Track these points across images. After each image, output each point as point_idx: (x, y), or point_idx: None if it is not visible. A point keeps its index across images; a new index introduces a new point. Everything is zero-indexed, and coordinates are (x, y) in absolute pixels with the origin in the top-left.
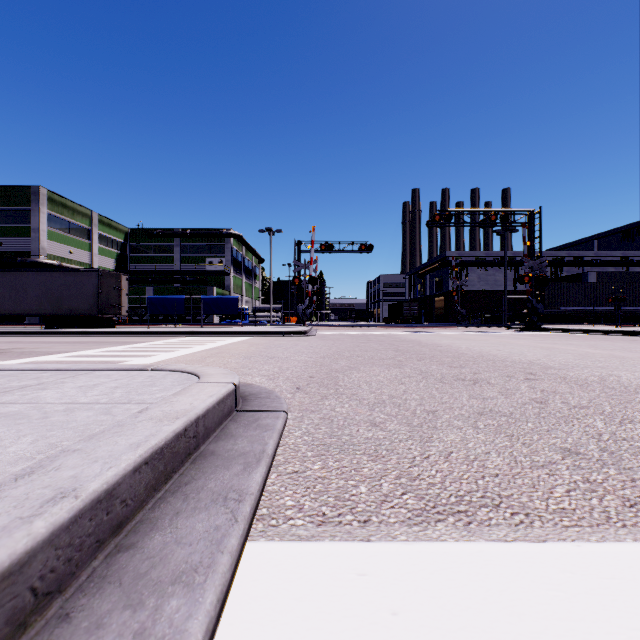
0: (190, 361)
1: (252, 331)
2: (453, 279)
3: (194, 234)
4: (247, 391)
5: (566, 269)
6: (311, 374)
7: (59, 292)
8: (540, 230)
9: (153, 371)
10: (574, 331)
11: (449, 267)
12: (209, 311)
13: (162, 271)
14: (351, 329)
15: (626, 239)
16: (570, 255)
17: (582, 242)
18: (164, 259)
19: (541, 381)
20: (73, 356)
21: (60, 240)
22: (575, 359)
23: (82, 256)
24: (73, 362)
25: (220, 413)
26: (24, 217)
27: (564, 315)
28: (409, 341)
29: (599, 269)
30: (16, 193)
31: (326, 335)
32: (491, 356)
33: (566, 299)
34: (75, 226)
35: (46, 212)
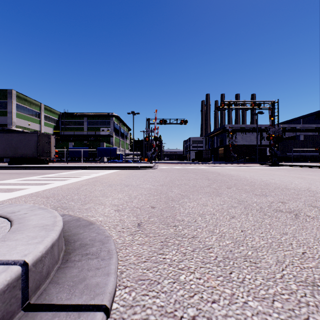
0: (69, 189)
1: (121, 166)
2: (229, 138)
3: (94, 115)
4: (80, 238)
5: (287, 133)
6: (152, 203)
7: (16, 144)
8: (278, 111)
9: None
10: (299, 166)
11: (226, 132)
12: (101, 155)
13: (77, 134)
14: (176, 165)
15: (317, 118)
16: (289, 126)
17: (294, 120)
18: (79, 128)
19: None
20: None
21: (23, 118)
22: None
23: (35, 126)
24: None
25: None
26: (4, 106)
27: (289, 157)
28: (212, 172)
29: (304, 133)
30: None
31: (163, 168)
32: (274, 184)
33: (290, 149)
34: (31, 111)
35: (15, 103)
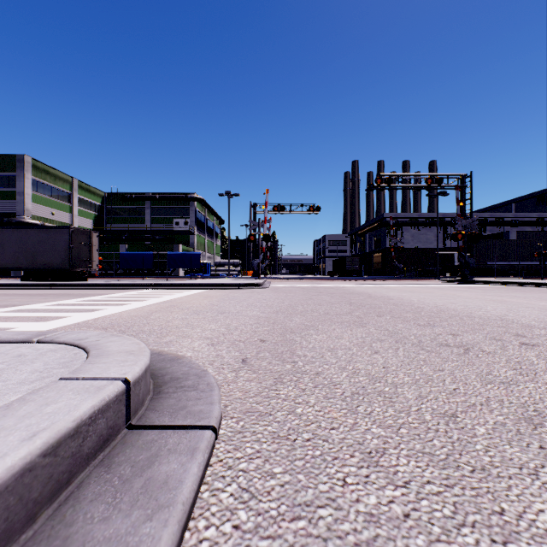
0: (133, 317)
1: (210, 283)
2: (391, 237)
3: (163, 198)
4: (170, 372)
5: (489, 229)
6: (262, 336)
7: (34, 248)
8: (471, 192)
9: (38, 344)
10: (506, 283)
11: (386, 227)
12: (175, 265)
13: (134, 230)
14: (301, 281)
15: (541, 203)
16: (492, 216)
17: (502, 205)
18: (136, 220)
19: (545, 348)
20: (14, 311)
21: (43, 203)
22: (544, 314)
23: (63, 217)
24: (4, 318)
25: (62, 465)
26: (10, 182)
27: (490, 269)
28: (358, 293)
29: (518, 229)
30: (3, 161)
31: (279, 287)
32: (452, 310)
33: (492, 255)
34: (57, 190)
35: (30, 178)
